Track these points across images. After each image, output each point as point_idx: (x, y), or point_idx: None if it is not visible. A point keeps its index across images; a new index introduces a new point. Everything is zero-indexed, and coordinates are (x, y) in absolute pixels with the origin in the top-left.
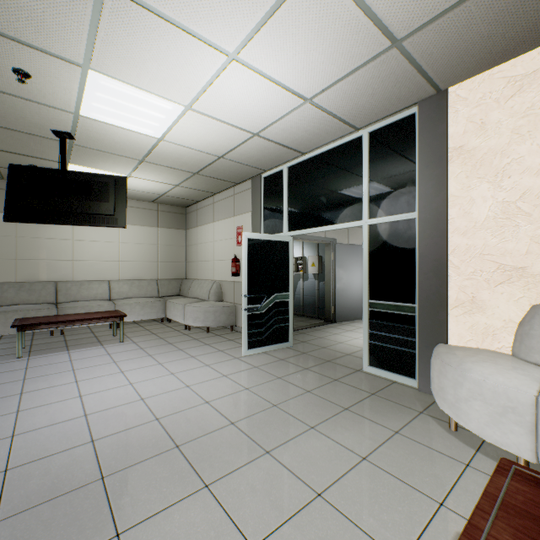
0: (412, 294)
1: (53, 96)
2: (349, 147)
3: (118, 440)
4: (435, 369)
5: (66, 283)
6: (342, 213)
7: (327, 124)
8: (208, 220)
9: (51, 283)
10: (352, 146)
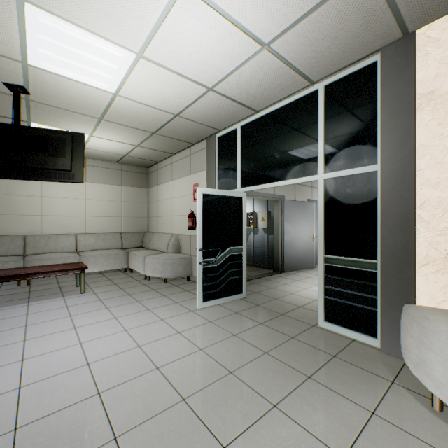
0: (372, 250)
1: None
2: (304, 102)
3: (46, 428)
4: (413, 337)
5: (34, 237)
6: (296, 168)
7: (283, 76)
8: (167, 179)
9: (20, 237)
10: (306, 101)
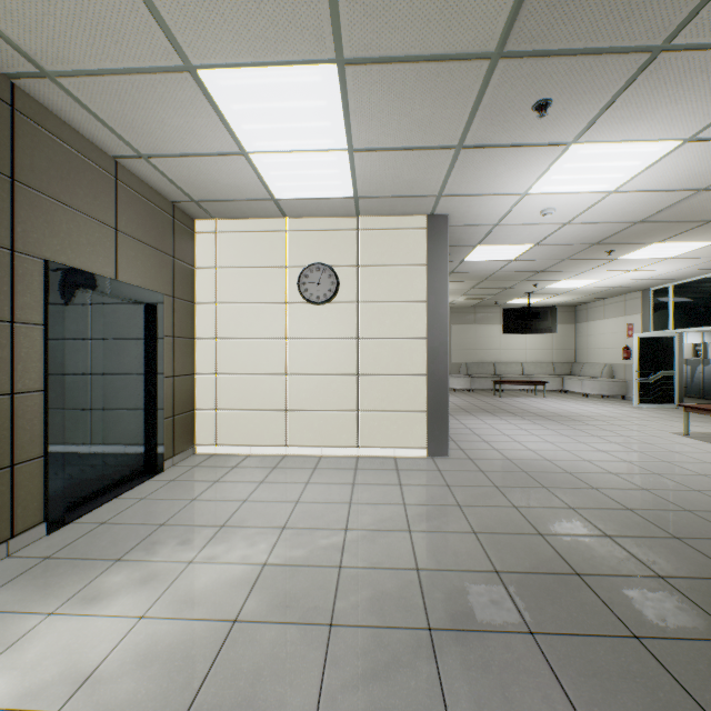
0: None
1: (539, 286)
2: None
3: (583, 414)
4: None
5: (498, 364)
6: None
7: (697, 271)
8: (598, 318)
9: (491, 364)
10: None
